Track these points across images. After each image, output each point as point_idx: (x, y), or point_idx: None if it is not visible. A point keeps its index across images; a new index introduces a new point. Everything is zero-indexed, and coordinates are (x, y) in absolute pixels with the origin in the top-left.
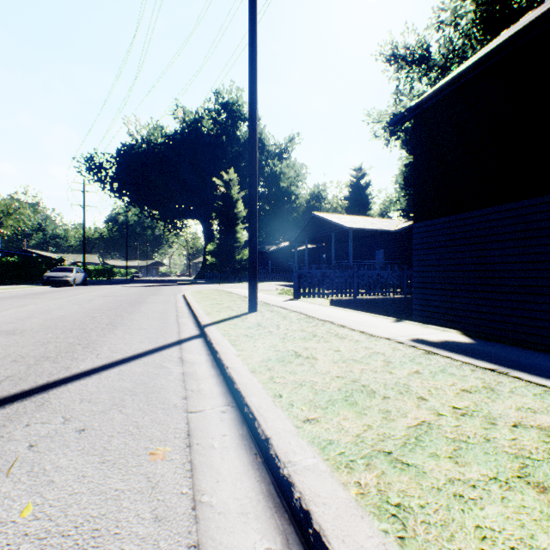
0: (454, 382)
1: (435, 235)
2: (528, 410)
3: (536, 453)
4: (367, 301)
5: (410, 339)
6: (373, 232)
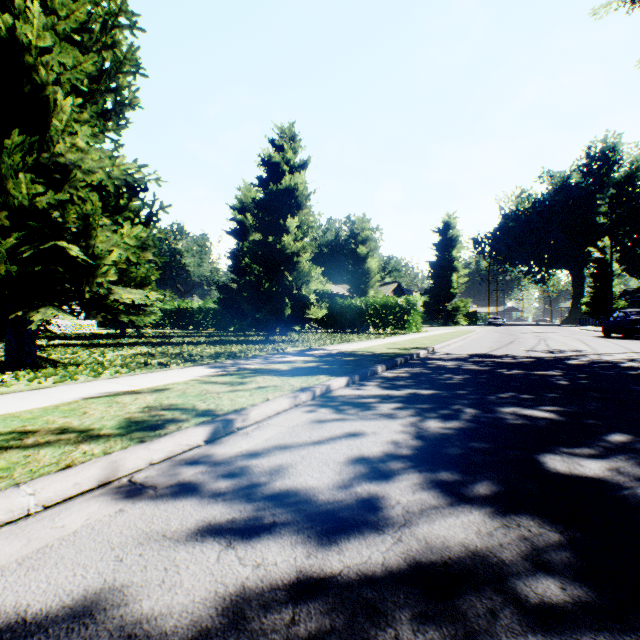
0: None
1: None
2: None
3: None
4: None
5: None
6: None
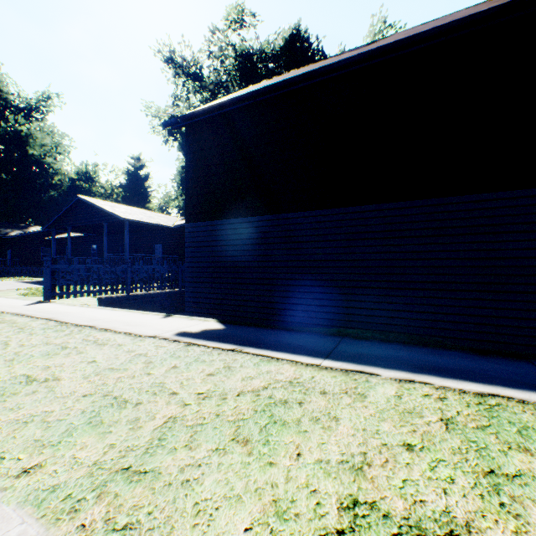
0: (204, 369)
1: (203, 236)
2: (249, 378)
3: (248, 413)
4: (143, 296)
5: (176, 333)
6: (152, 226)
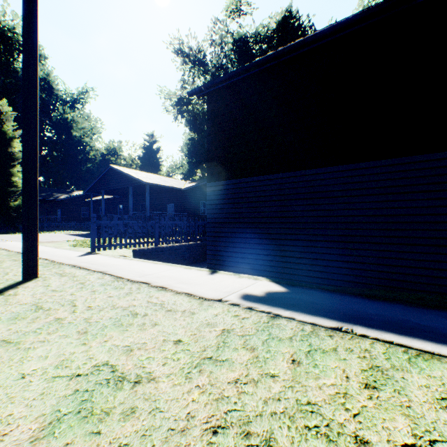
0: (344, 371)
1: (224, 194)
2: None
3: None
4: (168, 248)
5: (240, 296)
6: (166, 188)
